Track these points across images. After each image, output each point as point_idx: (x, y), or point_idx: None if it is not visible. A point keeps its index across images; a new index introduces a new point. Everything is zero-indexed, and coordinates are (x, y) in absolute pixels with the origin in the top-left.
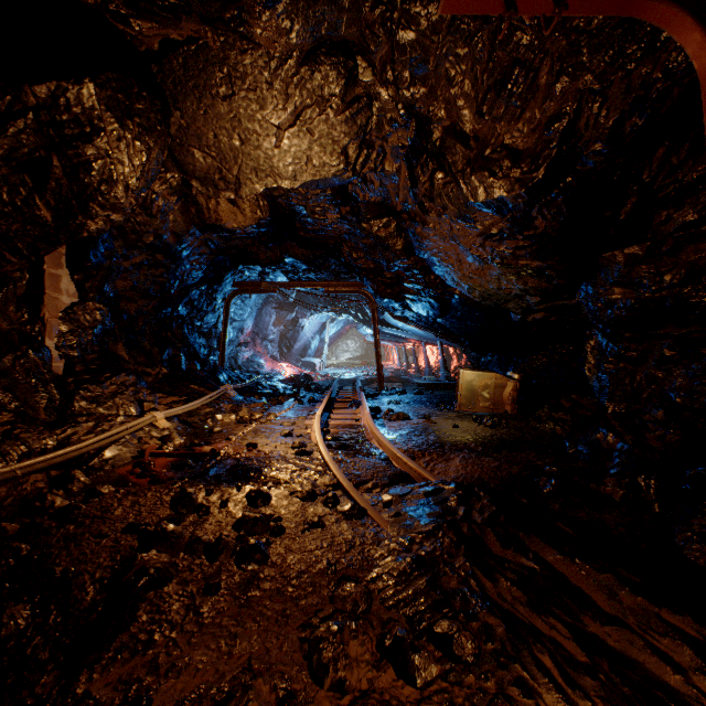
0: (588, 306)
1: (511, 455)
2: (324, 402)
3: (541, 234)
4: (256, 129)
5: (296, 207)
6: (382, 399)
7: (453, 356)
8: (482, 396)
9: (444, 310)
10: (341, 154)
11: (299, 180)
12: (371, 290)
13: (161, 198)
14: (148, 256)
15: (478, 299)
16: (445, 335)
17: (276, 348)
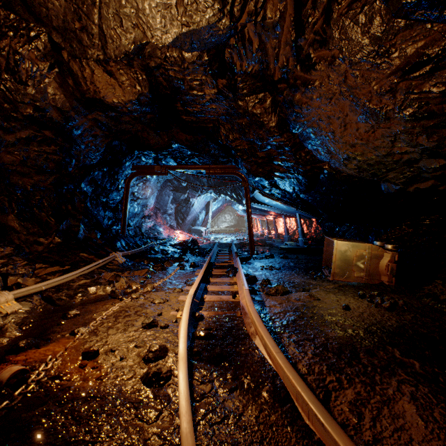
0: None
1: None
2: (201, 272)
3: None
4: None
5: (174, 83)
6: (254, 264)
7: (303, 226)
8: (357, 266)
9: (309, 186)
10: None
11: (170, 32)
12: (244, 170)
13: (28, 60)
14: (35, 132)
15: (353, 171)
16: (304, 209)
17: (173, 219)
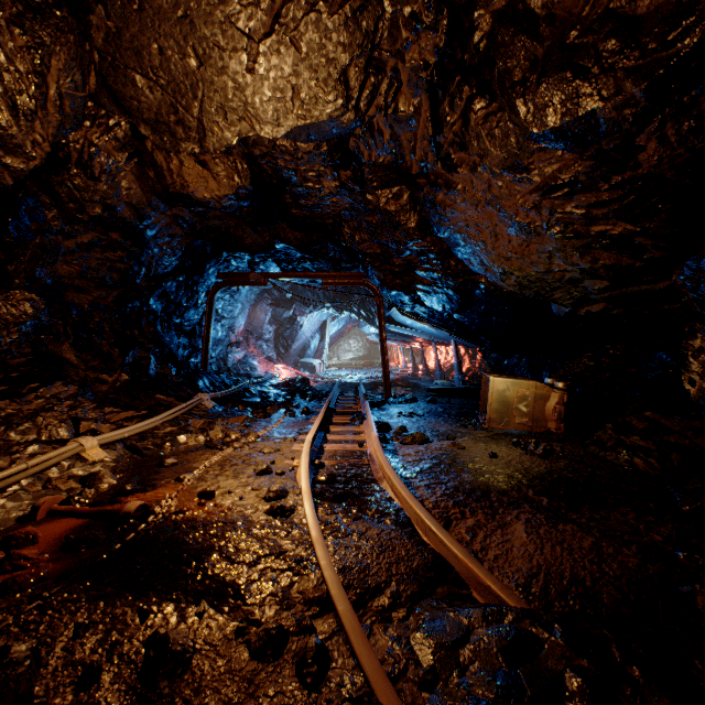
0: (698, 289)
1: (599, 516)
2: (319, 417)
3: (644, 176)
4: (217, 39)
5: (283, 173)
6: (390, 410)
7: (465, 357)
8: (518, 410)
9: (464, 303)
10: (339, 83)
11: (283, 125)
12: (376, 281)
13: (104, 152)
14: (99, 234)
15: (513, 288)
16: (461, 334)
17: (272, 348)
